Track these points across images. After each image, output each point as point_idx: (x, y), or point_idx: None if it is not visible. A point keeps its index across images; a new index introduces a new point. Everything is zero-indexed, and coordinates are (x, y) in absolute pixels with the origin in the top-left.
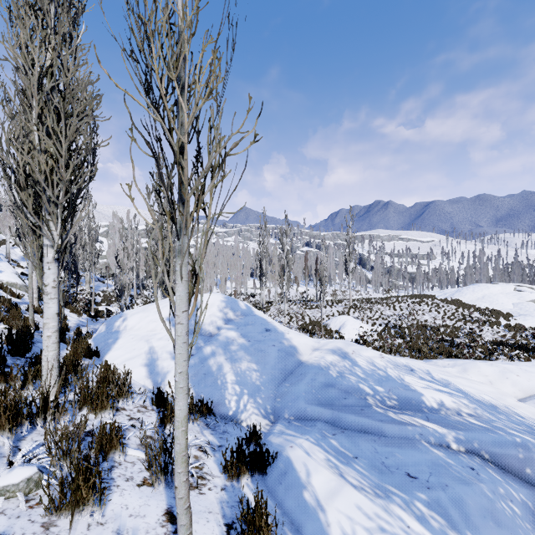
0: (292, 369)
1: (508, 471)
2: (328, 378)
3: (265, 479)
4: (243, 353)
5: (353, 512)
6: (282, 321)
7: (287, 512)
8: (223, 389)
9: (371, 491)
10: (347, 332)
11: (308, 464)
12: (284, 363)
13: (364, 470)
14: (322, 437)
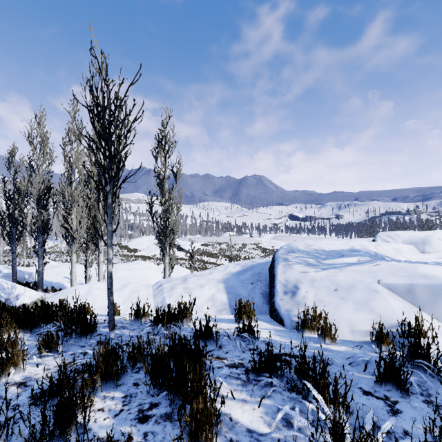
0: None
1: (7, 277)
2: None
3: None
4: None
5: None
6: None
7: None
8: None
9: None
10: None
11: None
12: None
13: None
14: None
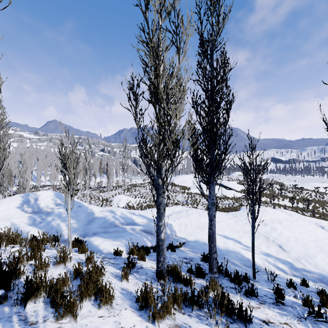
0: (91, 220)
1: (148, 232)
2: (105, 220)
3: None
4: None
5: (106, 244)
6: (86, 201)
7: (90, 249)
8: (61, 232)
9: (111, 240)
10: (122, 203)
11: (96, 240)
12: (88, 218)
13: (111, 238)
14: (101, 235)
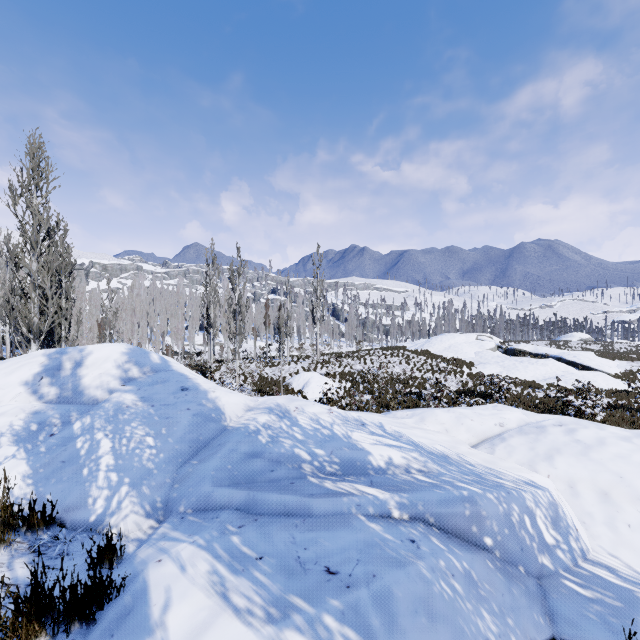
0: (209, 439)
1: (454, 534)
2: (255, 445)
3: (89, 632)
4: (138, 423)
5: None
6: (232, 382)
7: None
8: (89, 481)
9: (262, 614)
10: (311, 391)
11: (175, 587)
12: (199, 432)
13: (266, 576)
14: (220, 534)
